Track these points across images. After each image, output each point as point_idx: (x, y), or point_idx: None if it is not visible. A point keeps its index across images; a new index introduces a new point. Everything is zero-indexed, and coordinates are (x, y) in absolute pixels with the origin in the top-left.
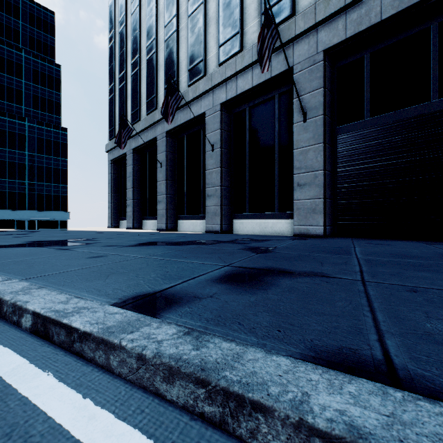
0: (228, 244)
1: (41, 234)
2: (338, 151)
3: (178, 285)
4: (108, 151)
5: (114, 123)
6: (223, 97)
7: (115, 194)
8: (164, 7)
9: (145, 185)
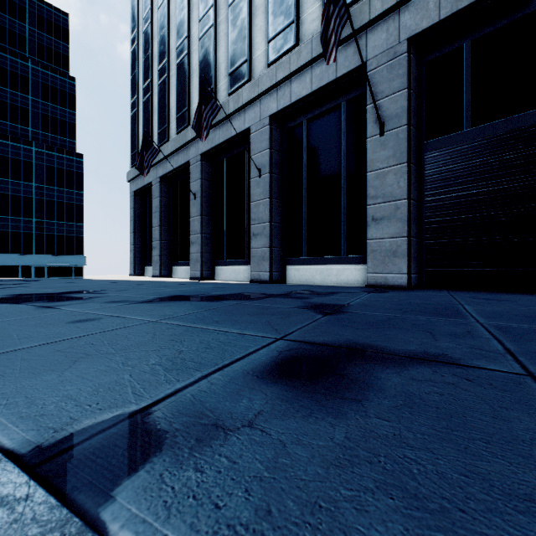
0: (280, 299)
1: (38, 284)
2: (426, 173)
3: (189, 387)
4: (130, 180)
5: (137, 145)
6: (274, 108)
7: (139, 234)
8: None
9: (175, 222)
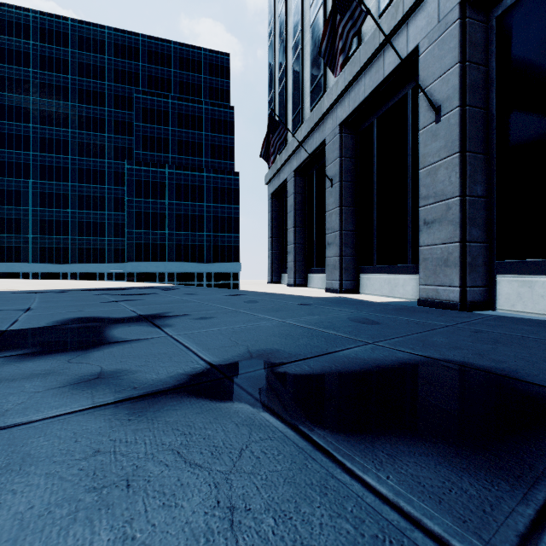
0: None
1: (159, 295)
2: None
3: None
4: (267, 182)
5: None
6: None
7: (276, 239)
8: None
9: (310, 221)
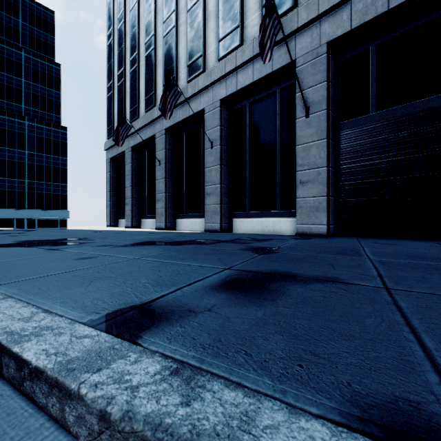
0: (228, 244)
1: (36, 233)
2: (342, 147)
3: (170, 294)
4: (107, 149)
5: (113, 121)
6: (223, 93)
7: (114, 193)
8: (163, 3)
9: (143, 183)
